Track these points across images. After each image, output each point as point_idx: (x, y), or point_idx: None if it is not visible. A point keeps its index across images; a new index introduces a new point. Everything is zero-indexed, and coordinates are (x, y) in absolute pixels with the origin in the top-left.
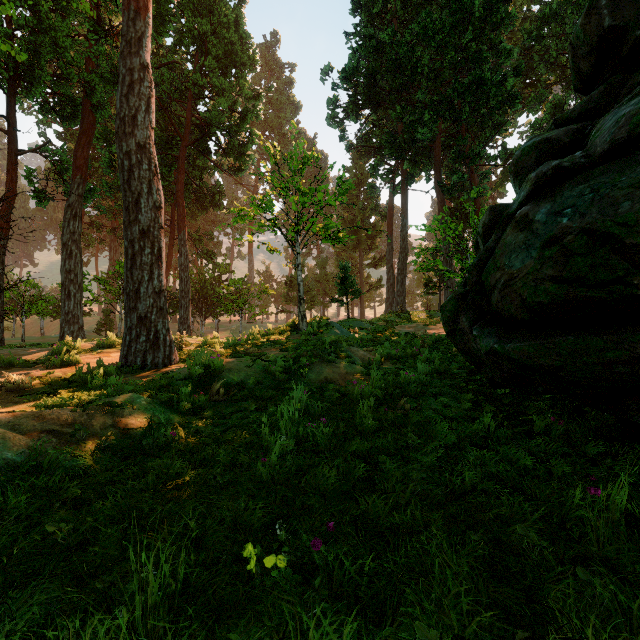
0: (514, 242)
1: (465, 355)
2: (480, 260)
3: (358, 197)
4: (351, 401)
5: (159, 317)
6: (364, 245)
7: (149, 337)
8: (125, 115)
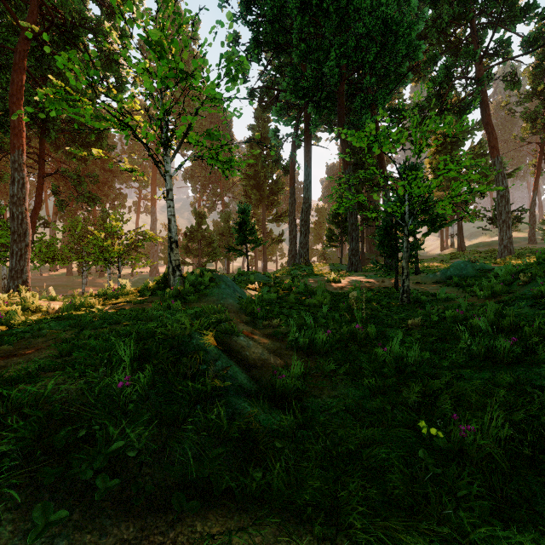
0: None
1: None
2: None
3: (261, 153)
4: None
5: None
6: (267, 200)
7: None
8: None
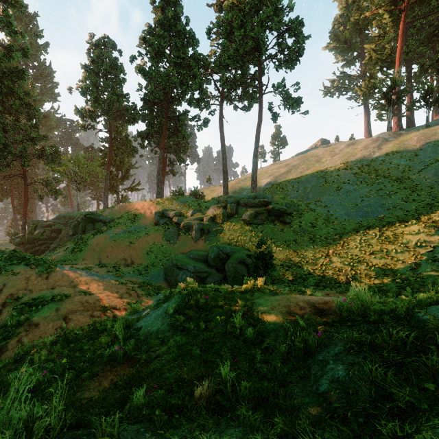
0: None
1: None
2: None
3: None
4: None
5: None
6: None
7: None
8: None
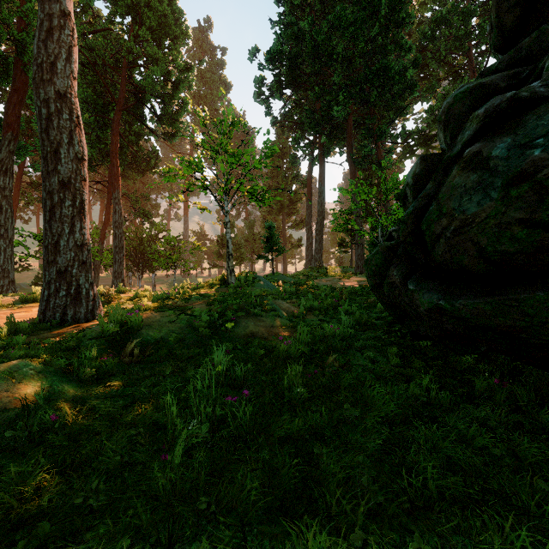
0: (464, 184)
1: (389, 308)
2: (416, 209)
3: (281, 167)
4: (277, 358)
5: (81, 271)
6: (287, 209)
7: (70, 291)
8: (43, 61)
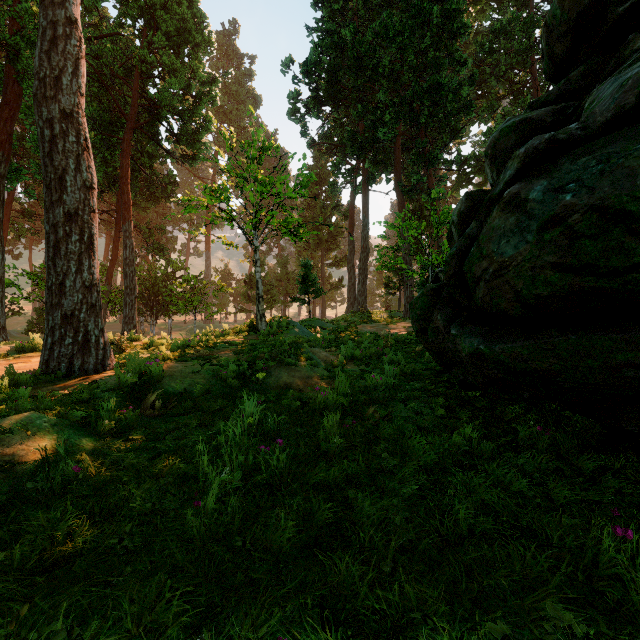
0: (503, 225)
1: (435, 356)
2: (459, 249)
3: (319, 196)
4: (313, 410)
5: (90, 315)
6: (325, 244)
7: (77, 339)
8: (46, 75)
